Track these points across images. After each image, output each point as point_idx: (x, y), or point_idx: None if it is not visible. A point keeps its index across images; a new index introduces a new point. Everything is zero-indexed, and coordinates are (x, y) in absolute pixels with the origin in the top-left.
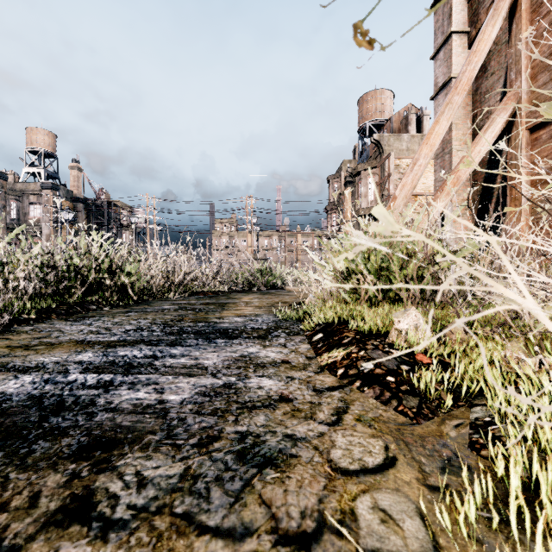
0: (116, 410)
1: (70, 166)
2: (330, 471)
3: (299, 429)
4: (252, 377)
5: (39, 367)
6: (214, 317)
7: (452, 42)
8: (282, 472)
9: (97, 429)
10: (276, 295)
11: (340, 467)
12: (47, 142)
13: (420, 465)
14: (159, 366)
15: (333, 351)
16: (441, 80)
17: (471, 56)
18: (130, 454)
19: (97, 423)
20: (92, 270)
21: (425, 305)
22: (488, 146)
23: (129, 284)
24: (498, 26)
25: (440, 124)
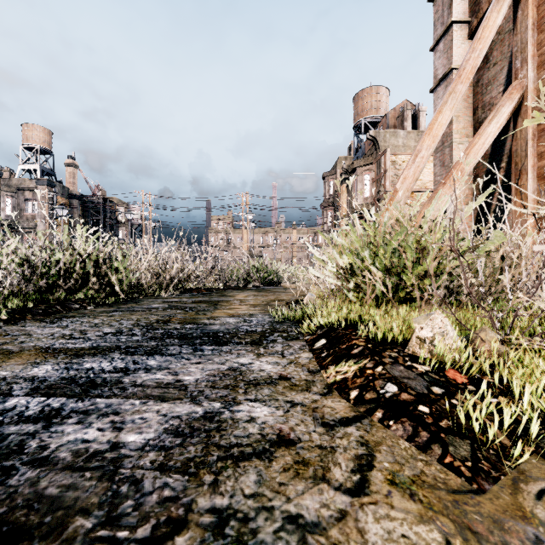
0: (47, 464)
1: (66, 162)
2: None
3: (308, 504)
4: (241, 402)
5: None
6: (204, 318)
7: (452, 33)
8: None
9: (4, 505)
10: (272, 292)
11: None
12: (43, 139)
13: None
14: (127, 385)
15: (341, 364)
16: (440, 72)
17: (475, 43)
18: None
19: (10, 489)
20: (77, 266)
21: (439, 306)
22: (493, 137)
23: (117, 281)
24: (504, 12)
25: (443, 114)
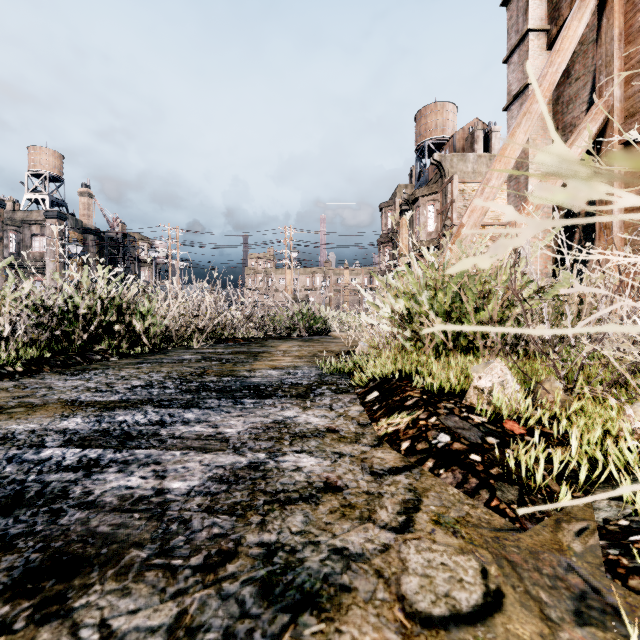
0: (94, 507)
1: (79, 191)
2: (404, 619)
3: (353, 539)
4: (287, 453)
5: (6, 439)
6: (243, 370)
7: (528, 42)
8: (328, 620)
9: (60, 540)
10: (320, 342)
11: (418, 612)
12: (53, 164)
13: (541, 606)
14: (165, 437)
15: (393, 416)
16: (515, 88)
17: (553, 56)
18: (98, 586)
19: (63, 527)
20: (97, 312)
21: (506, 356)
22: None
23: (143, 329)
24: (586, 20)
25: (516, 138)
